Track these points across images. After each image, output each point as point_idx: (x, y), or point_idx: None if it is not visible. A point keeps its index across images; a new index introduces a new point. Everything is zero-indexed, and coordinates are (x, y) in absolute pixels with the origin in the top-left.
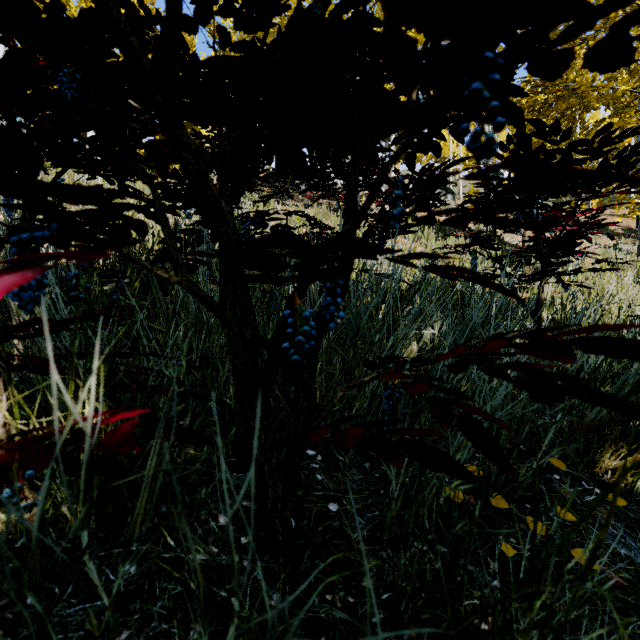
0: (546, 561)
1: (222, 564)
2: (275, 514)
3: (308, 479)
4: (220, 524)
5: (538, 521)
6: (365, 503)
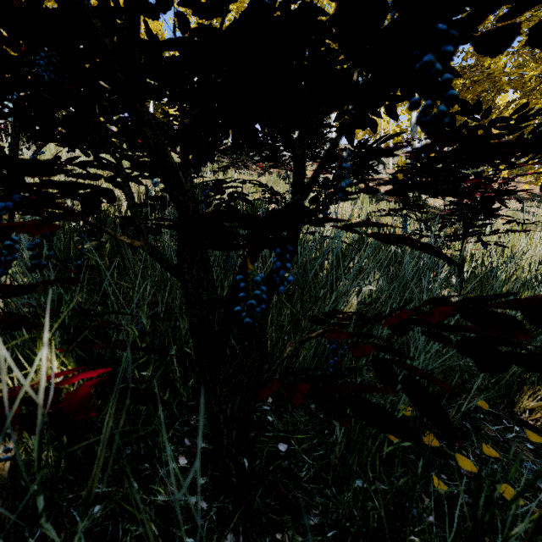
0: (490, 523)
1: (181, 505)
2: (229, 459)
3: (260, 420)
4: (180, 465)
5: (466, 458)
6: (311, 443)
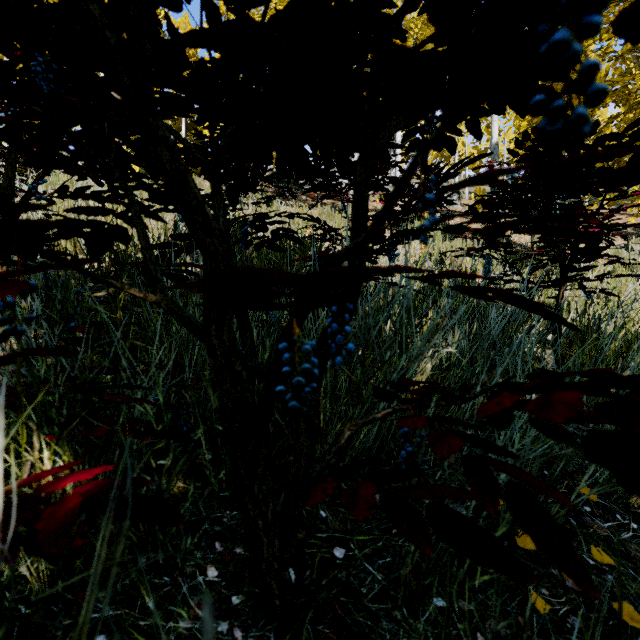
0: None
1: None
2: (271, 576)
3: (311, 517)
4: (208, 579)
5: None
6: (375, 546)
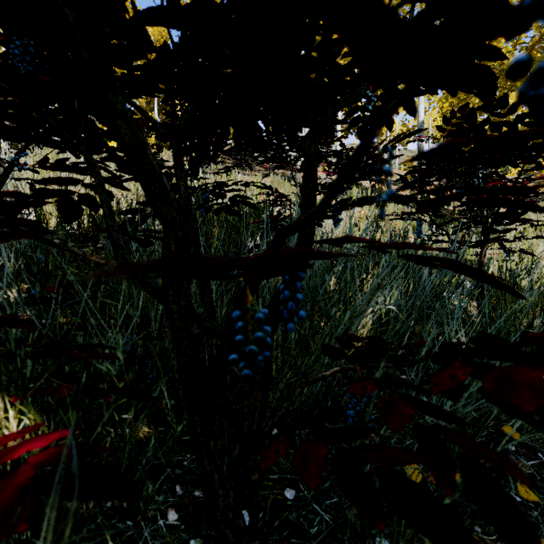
0: None
1: None
2: (226, 525)
3: None
4: (169, 522)
5: None
6: (323, 487)
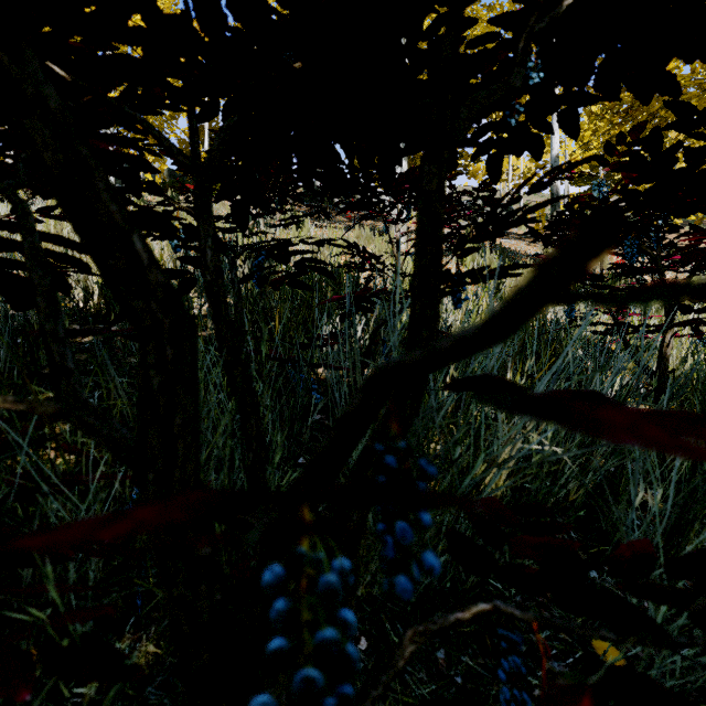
0: None
1: None
2: None
3: None
4: None
5: None
6: None
